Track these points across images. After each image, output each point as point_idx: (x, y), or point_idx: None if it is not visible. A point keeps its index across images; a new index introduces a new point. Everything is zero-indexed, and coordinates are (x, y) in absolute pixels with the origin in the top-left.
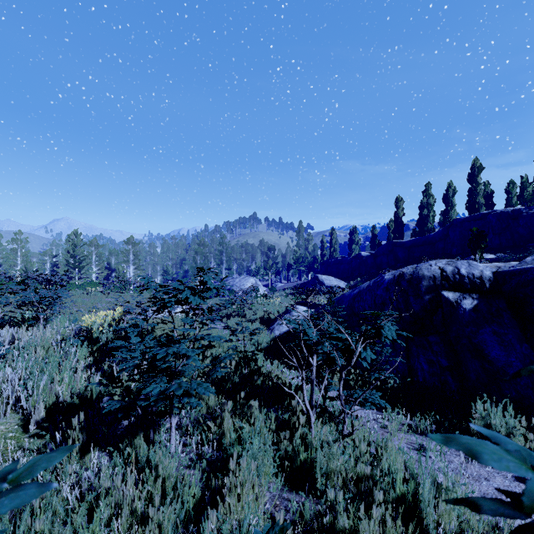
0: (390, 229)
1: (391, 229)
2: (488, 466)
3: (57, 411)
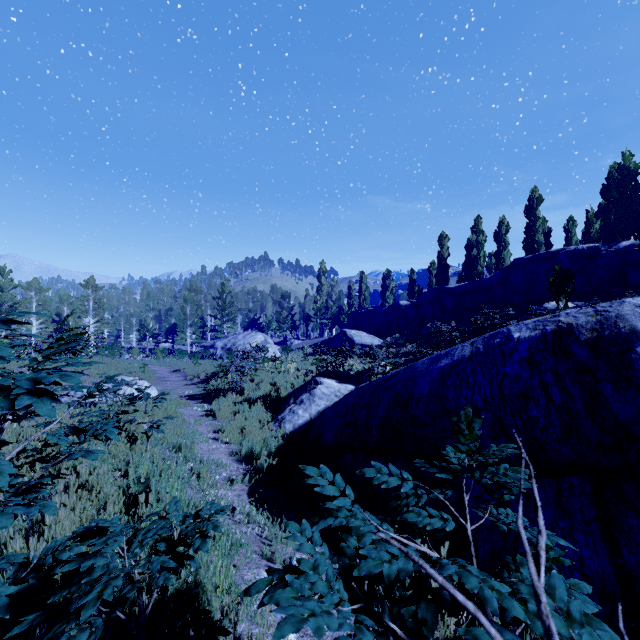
0: (431, 274)
1: (433, 274)
2: None
3: None
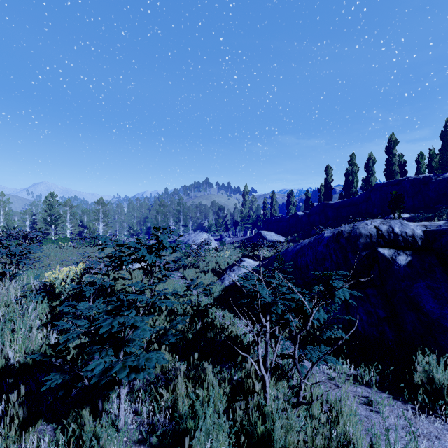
0: (320, 193)
1: (322, 193)
2: (436, 422)
3: (6, 375)
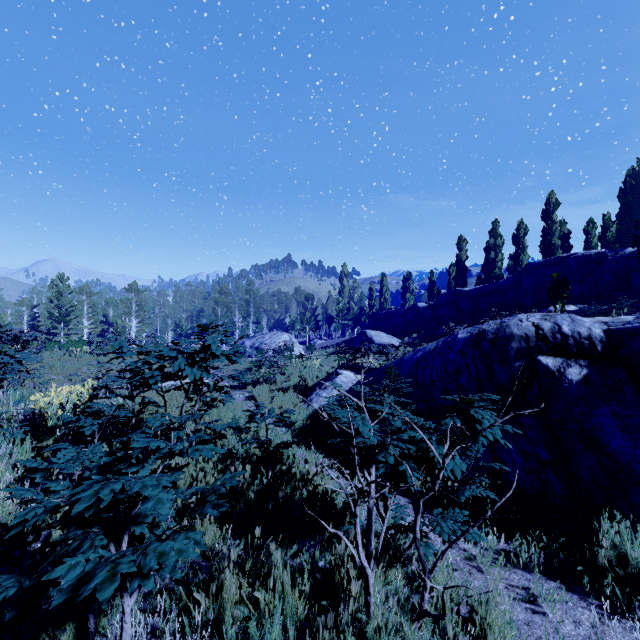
0: (450, 276)
1: (452, 276)
2: (634, 630)
3: None
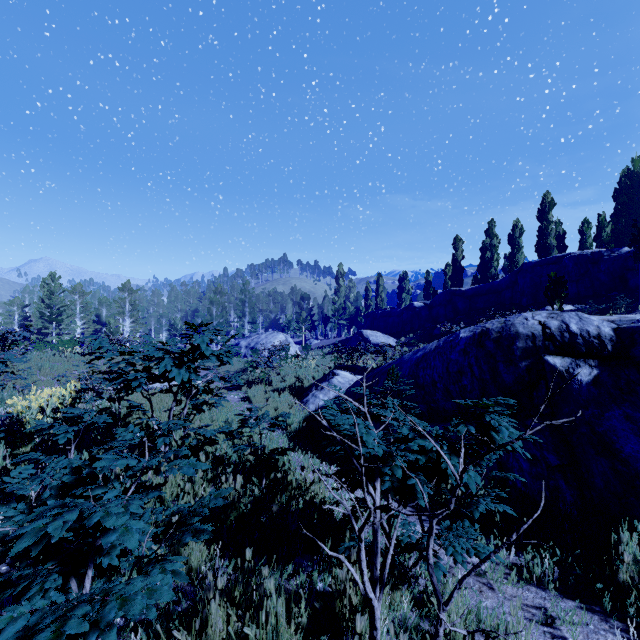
0: (446, 275)
1: (448, 275)
2: None
3: None
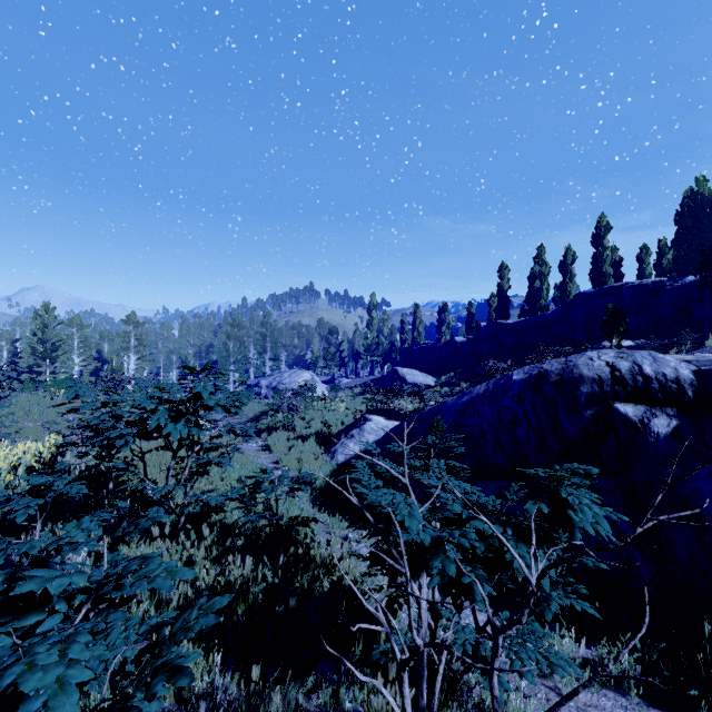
0: (491, 307)
1: (493, 307)
2: None
3: None
